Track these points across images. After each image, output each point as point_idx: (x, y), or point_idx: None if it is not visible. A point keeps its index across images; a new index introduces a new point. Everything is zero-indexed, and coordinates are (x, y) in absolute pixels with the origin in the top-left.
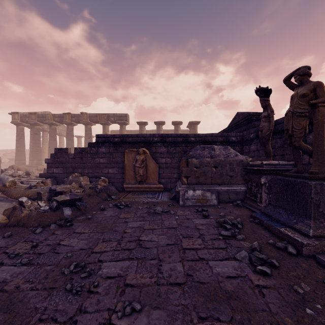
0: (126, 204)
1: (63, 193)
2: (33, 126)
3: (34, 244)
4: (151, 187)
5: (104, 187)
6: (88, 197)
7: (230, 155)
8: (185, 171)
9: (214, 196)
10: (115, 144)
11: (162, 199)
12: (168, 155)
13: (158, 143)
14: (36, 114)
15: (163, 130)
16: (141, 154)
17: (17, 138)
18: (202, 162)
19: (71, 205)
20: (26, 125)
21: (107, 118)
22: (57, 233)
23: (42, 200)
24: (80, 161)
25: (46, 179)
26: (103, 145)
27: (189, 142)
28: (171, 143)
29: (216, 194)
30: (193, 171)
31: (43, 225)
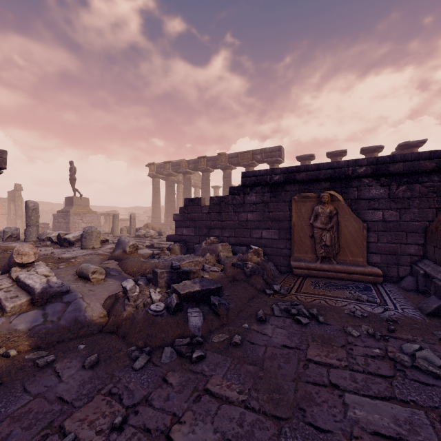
0: (310, 314)
1: (191, 274)
2: (168, 178)
3: (117, 420)
4: (350, 270)
5: (258, 266)
6: (231, 285)
7: None
8: None
9: None
10: (273, 187)
11: (401, 312)
12: (391, 202)
13: (363, 180)
14: (170, 162)
15: None
16: (327, 202)
17: (153, 193)
18: None
19: (203, 301)
20: (161, 177)
21: (251, 157)
22: (171, 383)
23: (158, 285)
24: (218, 217)
25: (174, 244)
26: (252, 191)
27: None
28: (399, 177)
29: None
30: None
31: (152, 345)
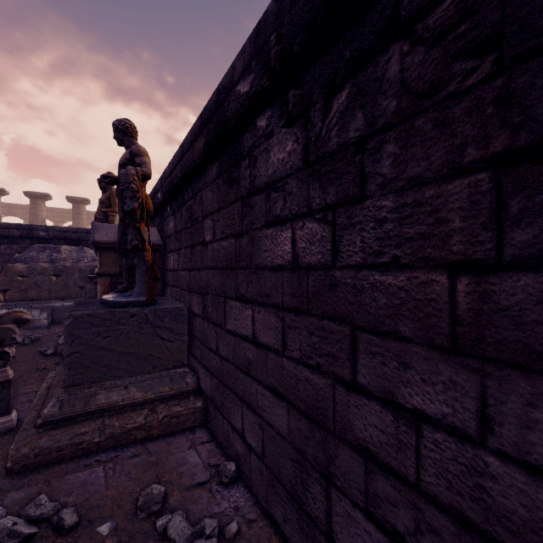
0: None
1: None
2: None
3: None
4: None
5: None
6: None
7: (84, 260)
8: (1, 282)
9: (45, 314)
10: None
11: None
12: None
13: None
14: None
15: (60, 209)
16: None
17: None
18: (34, 269)
19: None
20: None
21: None
22: None
23: None
24: None
25: None
26: None
27: (40, 239)
28: (1, 238)
29: (50, 311)
30: (16, 282)
31: None
